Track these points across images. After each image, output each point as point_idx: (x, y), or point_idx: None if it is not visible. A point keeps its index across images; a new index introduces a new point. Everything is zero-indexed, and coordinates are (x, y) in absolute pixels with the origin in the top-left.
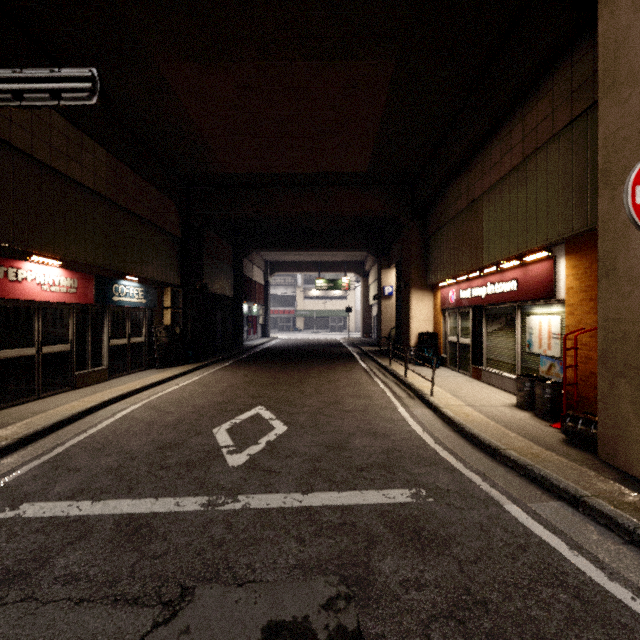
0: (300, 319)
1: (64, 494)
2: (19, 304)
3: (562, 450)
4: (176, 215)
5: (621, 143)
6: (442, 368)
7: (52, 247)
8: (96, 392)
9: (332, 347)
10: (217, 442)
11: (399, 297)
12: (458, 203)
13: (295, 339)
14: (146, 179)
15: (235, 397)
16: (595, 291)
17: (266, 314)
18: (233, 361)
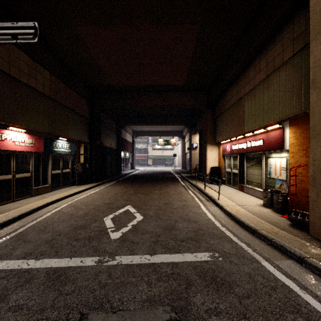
0: (150, 160)
1: (20, 255)
2: (3, 152)
3: (290, 230)
4: (86, 106)
5: None
6: (223, 185)
7: (20, 122)
8: (44, 198)
9: (166, 174)
10: (105, 225)
11: (200, 149)
12: (231, 100)
13: (148, 170)
14: (71, 88)
15: (116, 200)
16: (306, 145)
17: (133, 157)
18: (116, 181)
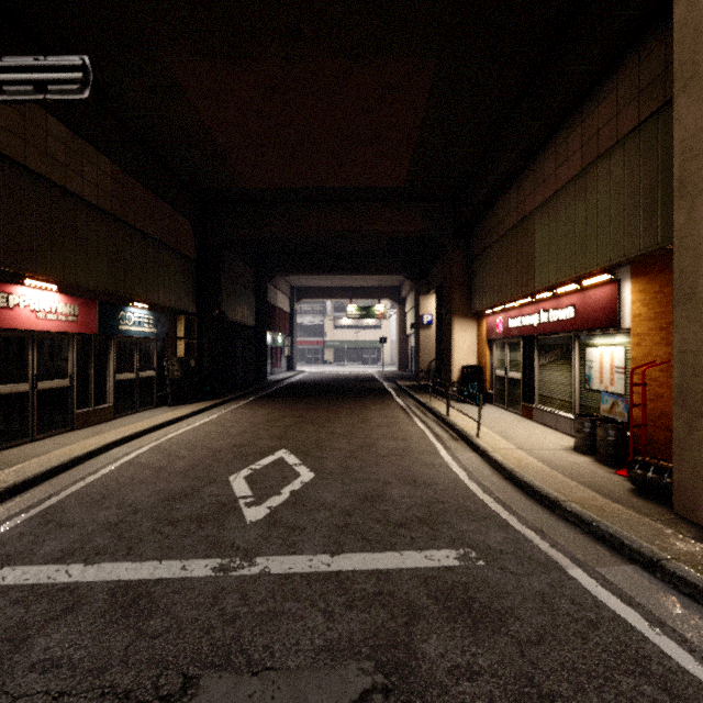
0: (330, 350)
1: (52, 556)
2: (10, 334)
3: (631, 502)
4: (191, 234)
5: (702, 146)
6: (488, 405)
7: (49, 269)
8: (99, 433)
9: (365, 382)
10: (234, 492)
11: (439, 326)
12: (506, 220)
13: (324, 373)
14: (157, 194)
15: (256, 439)
16: (666, 319)
17: (292, 345)
18: (255, 397)
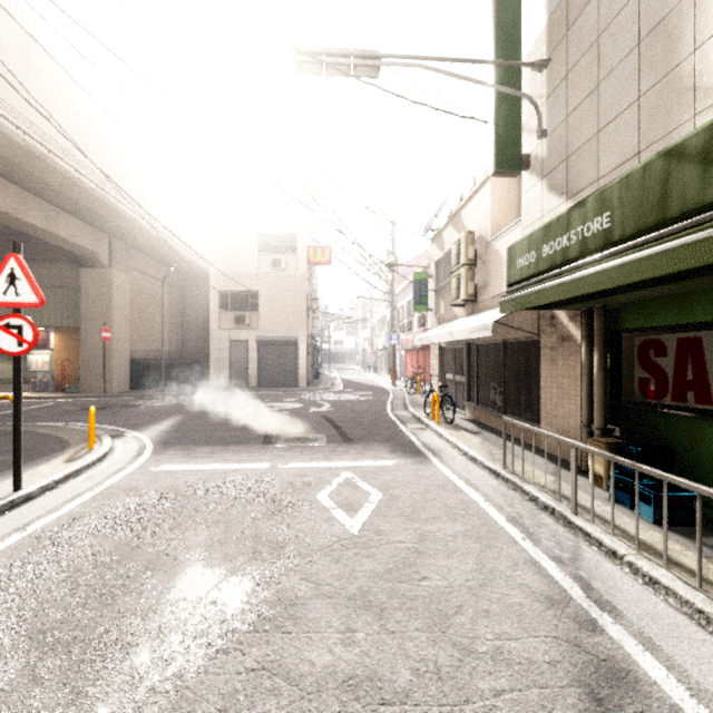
0: None
1: None
2: None
3: (71, 395)
4: None
5: (88, 312)
6: None
7: None
8: None
9: None
10: None
11: None
12: None
13: None
14: None
15: None
16: (68, 347)
17: None
18: None
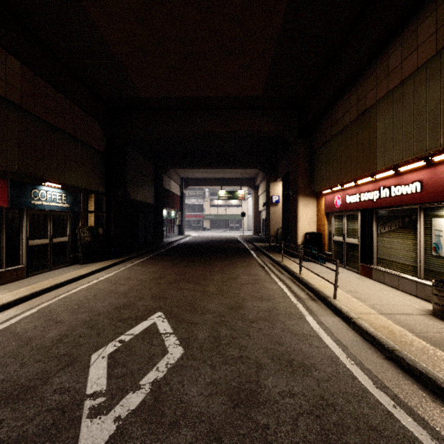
0: (207, 221)
1: None
2: None
3: None
4: (100, 133)
5: None
6: (328, 263)
7: None
8: (1, 293)
9: (231, 243)
10: (86, 383)
11: (285, 204)
12: (346, 116)
13: (203, 236)
14: (68, 97)
15: (138, 298)
16: None
17: (181, 217)
18: (150, 256)
